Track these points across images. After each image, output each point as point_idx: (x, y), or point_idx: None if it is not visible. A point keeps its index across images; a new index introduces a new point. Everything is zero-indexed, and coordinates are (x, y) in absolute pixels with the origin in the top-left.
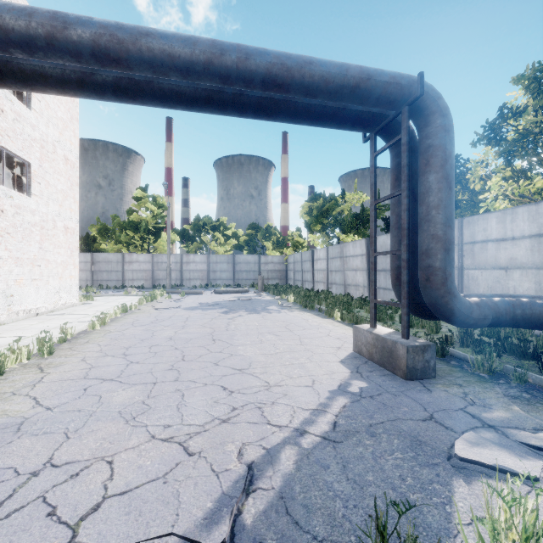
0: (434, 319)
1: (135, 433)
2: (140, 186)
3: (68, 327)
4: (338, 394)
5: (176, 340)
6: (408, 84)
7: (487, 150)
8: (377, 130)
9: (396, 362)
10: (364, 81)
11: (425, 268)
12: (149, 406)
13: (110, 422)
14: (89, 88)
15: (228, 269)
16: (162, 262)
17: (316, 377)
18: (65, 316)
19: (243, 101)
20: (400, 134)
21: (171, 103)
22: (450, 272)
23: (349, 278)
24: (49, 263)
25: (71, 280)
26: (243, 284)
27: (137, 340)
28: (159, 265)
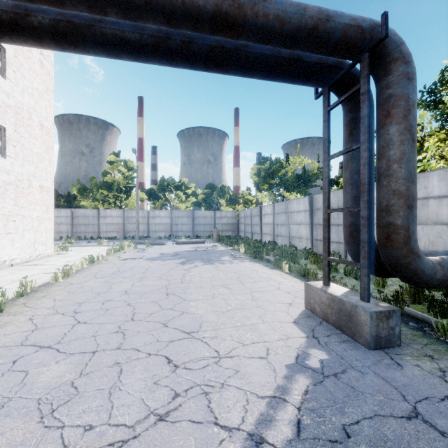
0: (388, 277)
1: (44, 441)
2: (113, 152)
3: (33, 278)
4: (297, 370)
5: (130, 294)
6: (370, 27)
7: (423, 114)
8: (332, 83)
9: (357, 328)
10: (323, 22)
11: (385, 226)
12: (77, 390)
13: (20, 420)
14: (24, 32)
15: (188, 222)
16: (132, 217)
17: (269, 345)
18: (36, 267)
19: (192, 49)
20: (359, 83)
21: (116, 50)
22: (413, 230)
23: (294, 231)
24: (24, 218)
25: (47, 233)
26: (201, 235)
27: (93, 294)
28: (129, 220)
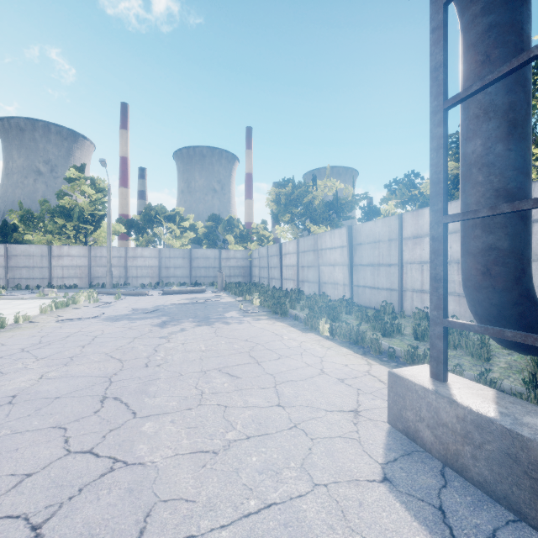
0: None
1: None
2: (74, 164)
3: None
4: None
5: (17, 405)
6: None
7: None
8: None
9: None
10: None
11: None
12: None
13: None
14: None
15: (184, 265)
16: (101, 257)
17: None
18: None
19: None
20: None
21: None
22: None
23: (326, 275)
24: None
25: None
26: (202, 282)
27: None
28: (98, 261)
